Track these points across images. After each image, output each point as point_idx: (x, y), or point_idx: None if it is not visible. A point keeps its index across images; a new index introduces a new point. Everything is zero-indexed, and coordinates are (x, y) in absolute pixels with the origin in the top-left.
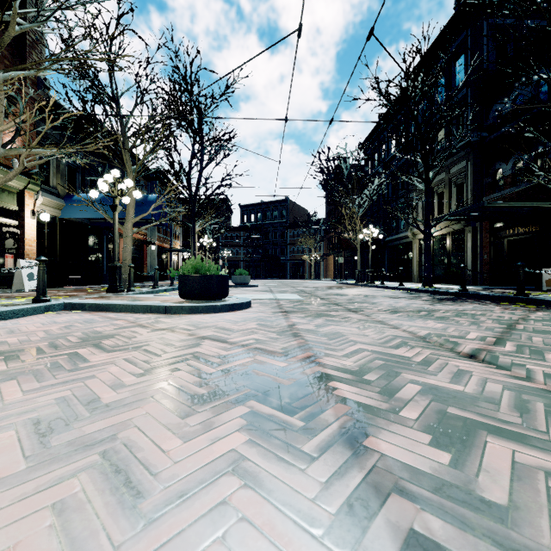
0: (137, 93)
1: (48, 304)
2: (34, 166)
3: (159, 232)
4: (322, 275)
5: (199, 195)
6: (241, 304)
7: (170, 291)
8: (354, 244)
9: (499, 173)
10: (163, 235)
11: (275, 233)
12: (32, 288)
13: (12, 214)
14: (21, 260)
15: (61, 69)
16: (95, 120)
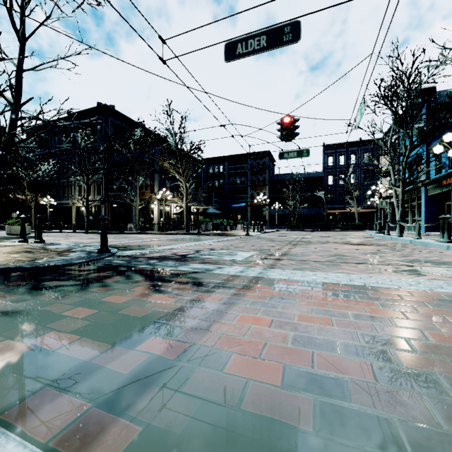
0: None
1: None
2: None
3: None
4: None
5: None
6: None
7: None
8: (24, 203)
9: (115, 185)
10: None
11: None
12: None
13: None
14: None
15: None
16: None
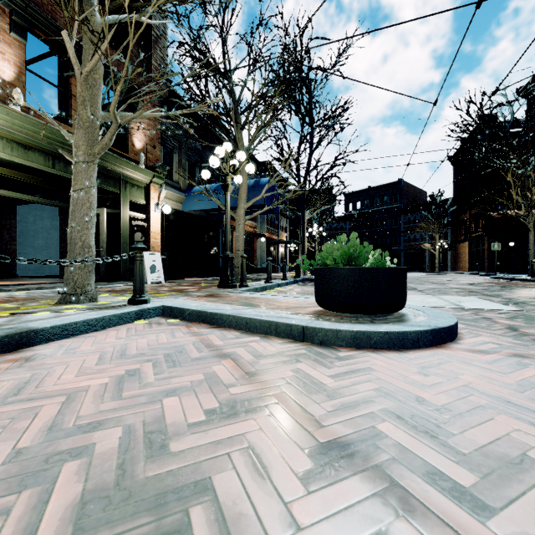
0: (249, 60)
1: (140, 308)
2: (159, 161)
3: (268, 225)
4: (449, 266)
5: (312, 175)
6: (450, 328)
7: (284, 286)
8: (516, 224)
9: None
10: (271, 227)
11: (386, 220)
12: (153, 281)
13: (141, 209)
14: (145, 252)
15: (164, 3)
16: (209, 98)
